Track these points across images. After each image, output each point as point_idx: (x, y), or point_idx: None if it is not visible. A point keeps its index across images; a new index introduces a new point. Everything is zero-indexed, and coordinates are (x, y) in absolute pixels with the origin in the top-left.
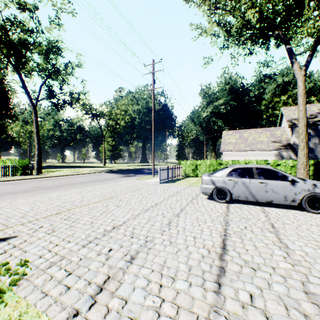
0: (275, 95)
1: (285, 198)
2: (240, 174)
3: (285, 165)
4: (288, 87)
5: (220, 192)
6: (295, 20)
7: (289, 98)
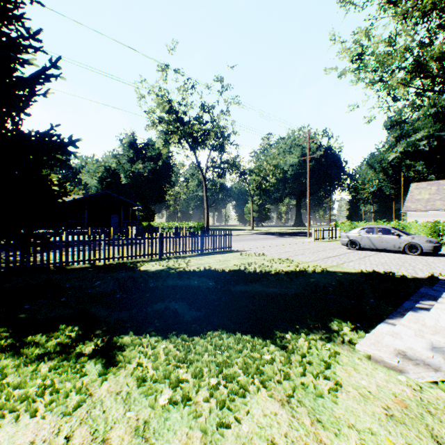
0: None
1: (394, 246)
2: (366, 231)
3: None
4: None
5: (352, 243)
6: None
7: None
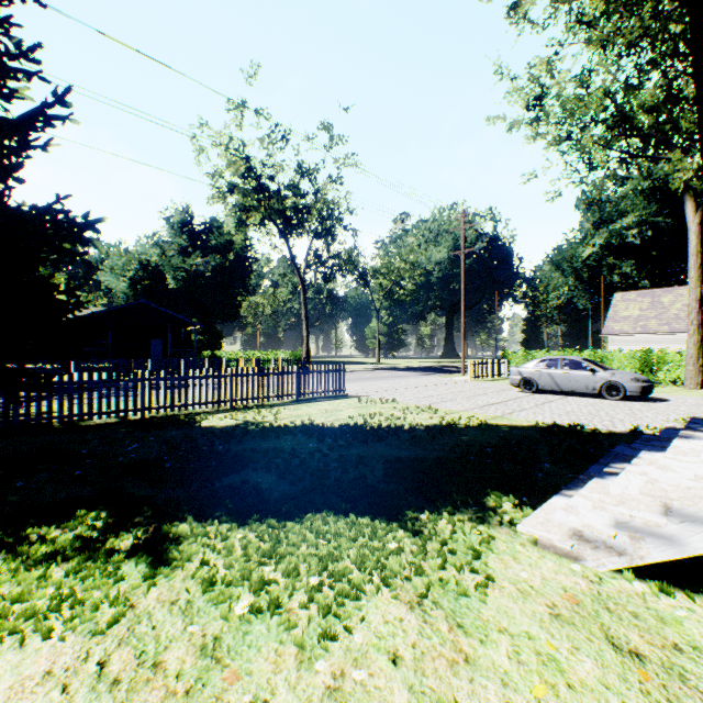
0: None
1: (586, 387)
2: (546, 365)
3: None
4: None
5: (526, 382)
6: None
7: None
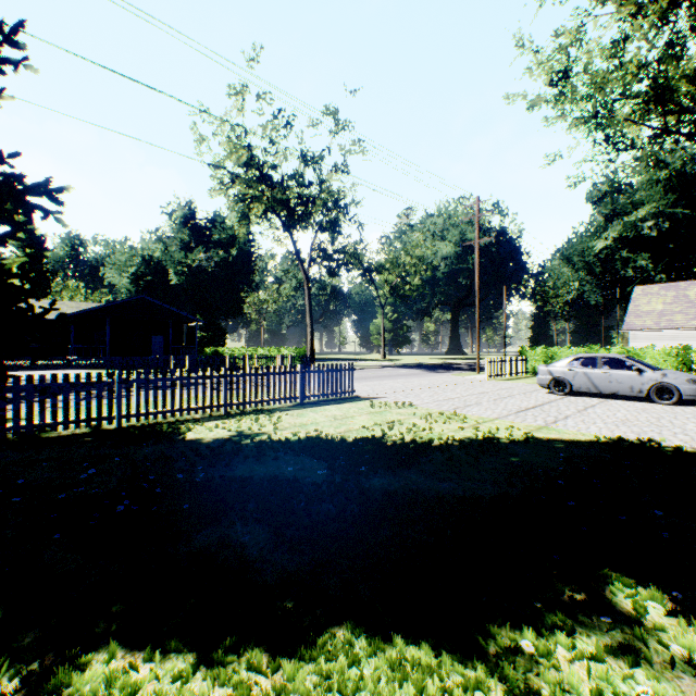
0: None
1: (631, 389)
2: (582, 364)
3: None
4: None
5: (558, 383)
6: None
7: None
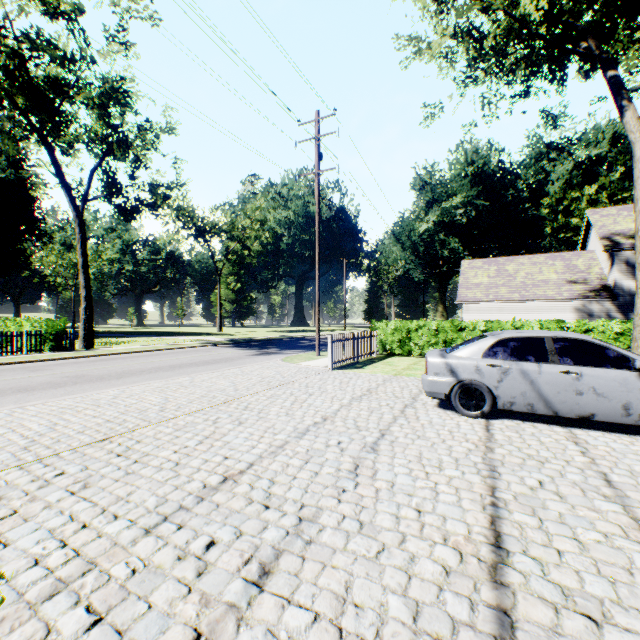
0: (571, 185)
1: (627, 409)
2: (515, 353)
3: (602, 332)
4: (599, 168)
5: (468, 392)
6: (625, 17)
7: (600, 192)
